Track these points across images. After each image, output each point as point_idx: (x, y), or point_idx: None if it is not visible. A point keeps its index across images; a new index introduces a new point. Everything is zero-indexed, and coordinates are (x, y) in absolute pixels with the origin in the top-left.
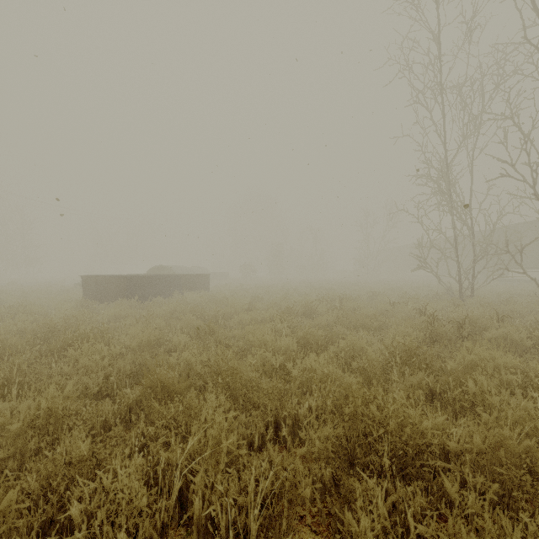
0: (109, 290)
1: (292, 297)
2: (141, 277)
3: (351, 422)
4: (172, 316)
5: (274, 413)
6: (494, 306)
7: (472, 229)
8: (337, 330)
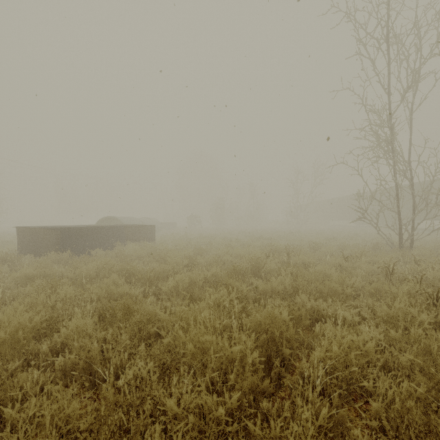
0: (44, 242)
1: (236, 249)
2: (79, 229)
3: None
4: (99, 275)
5: None
6: None
7: (411, 181)
8: (301, 302)
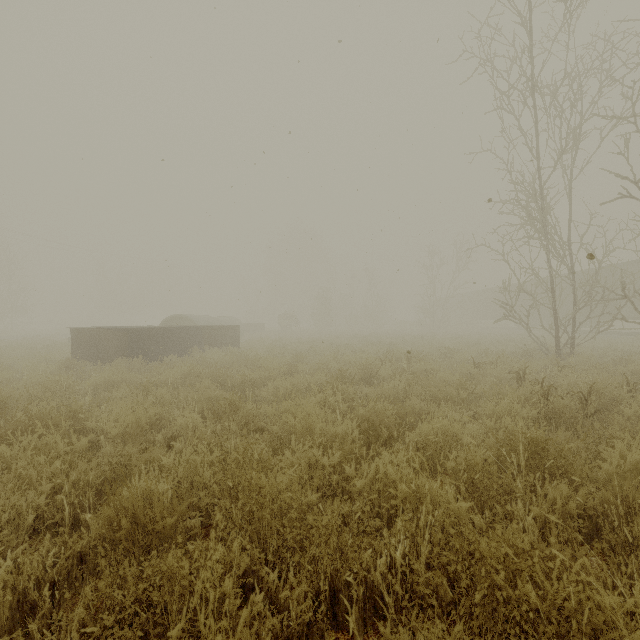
0: (107, 346)
1: (345, 356)
2: (149, 330)
3: (484, 617)
4: (184, 382)
5: (330, 570)
6: (609, 368)
7: (571, 269)
8: (410, 404)
